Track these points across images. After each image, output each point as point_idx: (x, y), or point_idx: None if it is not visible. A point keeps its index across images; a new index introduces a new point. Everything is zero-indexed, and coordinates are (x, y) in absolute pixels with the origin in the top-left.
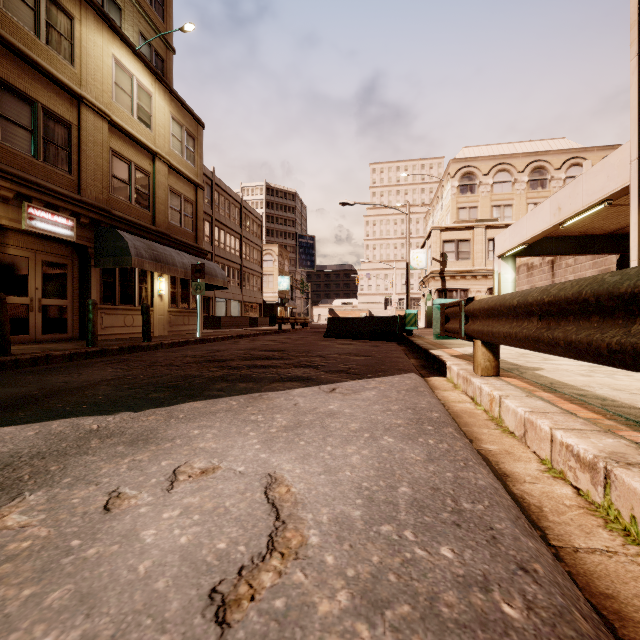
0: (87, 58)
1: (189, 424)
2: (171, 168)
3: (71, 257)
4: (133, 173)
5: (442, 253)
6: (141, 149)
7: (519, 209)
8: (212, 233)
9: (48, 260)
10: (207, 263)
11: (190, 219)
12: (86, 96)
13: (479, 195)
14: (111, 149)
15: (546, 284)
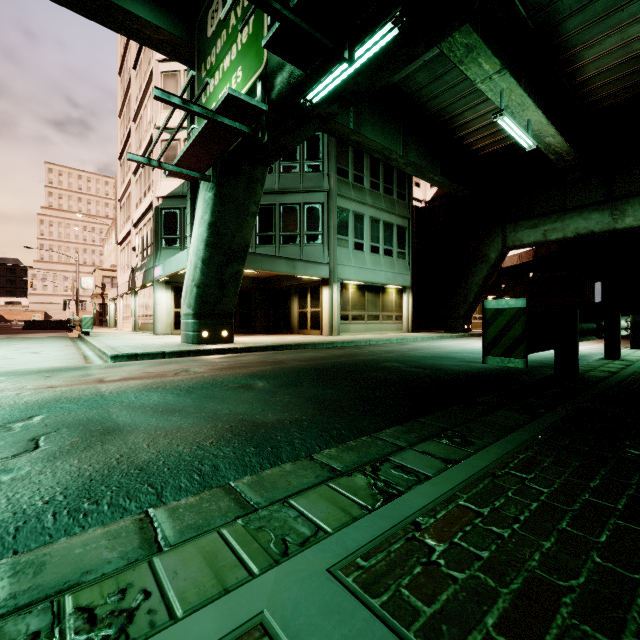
0: None
1: (28, 334)
2: None
3: None
4: None
5: (103, 283)
6: None
7: None
8: None
9: None
10: None
11: None
12: None
13: None
14: None
15: None
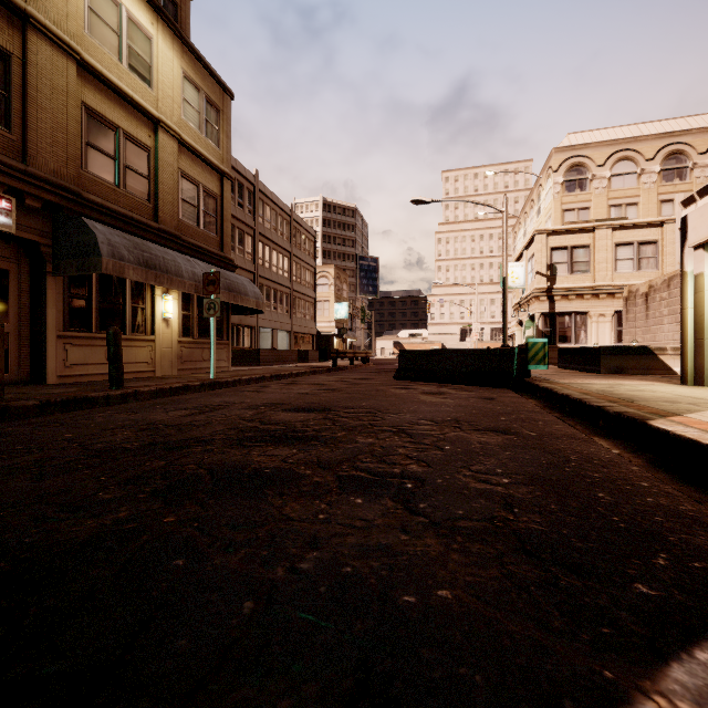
0: None
1: None
2: (183, 146)
3: (16, 259)
4: (122, 144)
5: (549, 265)
6: (135, 112)
7: (647, 208)
8: (254, 249)
9: None
10: (233, 276)
11: (212, 218)
12: (35, 15)
13: (592, 192)
14: (84, 104)
15: None
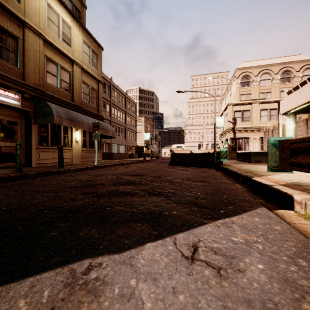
0: (29, 0)
1: None
2: (83, 70)
3: (20, 118)
4: (59, 71)
5: (233, 118)
6: (64, 58)
7: (275, 94)
8: (110, 110)
9: (4, 119)
10: (103, 123)
11: (94, 99)
12: (28, 22)
13: (252, 87)
14: (45, 56)
15: (302, 133)
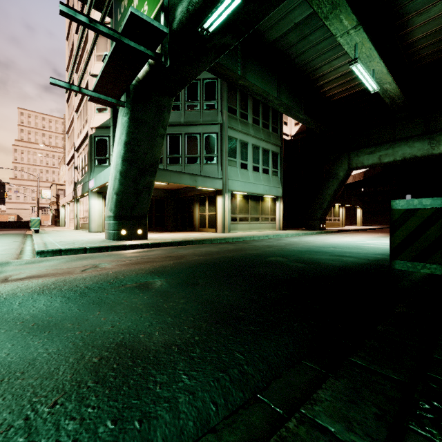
0: None
1: None
2: None
3: None
4: None
5: (57, 194)
6: None
7: None
8: None
9: None
10: None
11: None
12: None
13: None
14: None
15: None
